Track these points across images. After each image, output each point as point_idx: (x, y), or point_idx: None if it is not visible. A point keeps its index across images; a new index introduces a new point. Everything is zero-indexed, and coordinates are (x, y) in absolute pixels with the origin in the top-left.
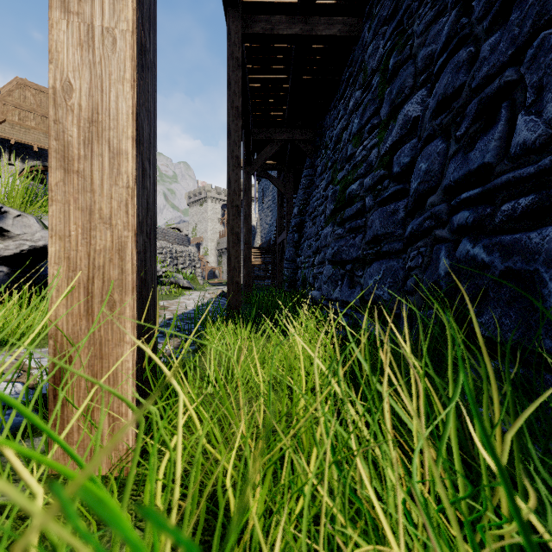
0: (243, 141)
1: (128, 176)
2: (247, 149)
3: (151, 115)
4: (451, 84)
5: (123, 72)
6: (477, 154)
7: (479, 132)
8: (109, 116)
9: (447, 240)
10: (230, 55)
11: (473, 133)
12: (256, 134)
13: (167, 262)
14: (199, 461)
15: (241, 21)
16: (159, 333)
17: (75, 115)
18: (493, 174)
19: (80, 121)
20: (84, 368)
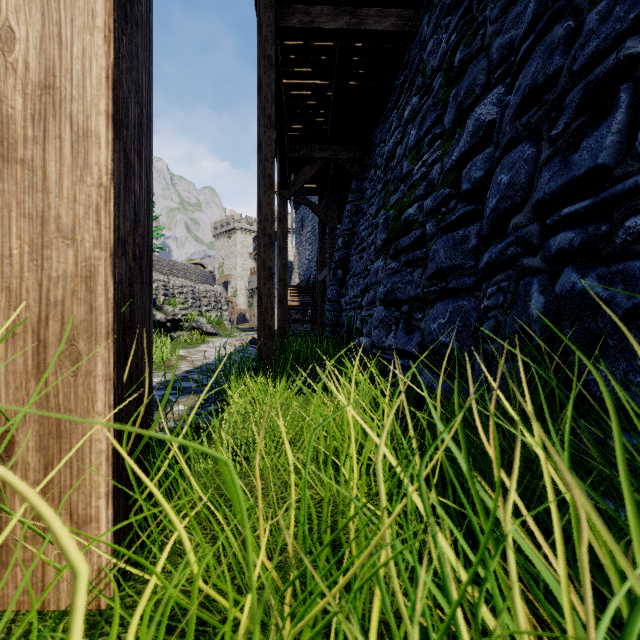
0: (278, 159)
1: (101, 169)
2: (283, 169)
3: (143, 92)
4: (542, 72)
5: (93, 17)
6: (584, 155)
7: (584, 128)
8: (72, 81)
9: (539, 271)
10: (261, 53)
11: (577, 129)
12: (293, 152)
13: (188, 303)
14: (192, 614)
15: (275, 13)
16: (174, 389)
17: (19, 76)
18: (610, 180)
19: (27, 85)
20: (33, 452)
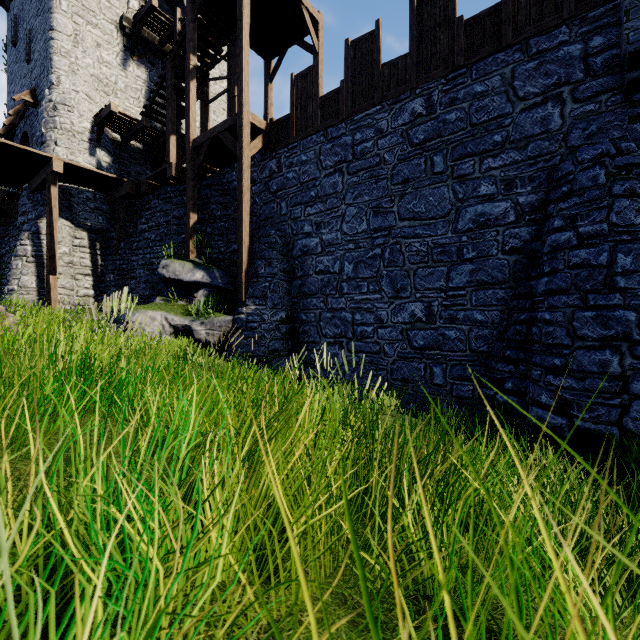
0: None
1: None
2: None
3: None
4: None
5: None
6: None
7: None
8: None
9: None
10: None
11: None
12: None
13: None
14: None
15: None
16: None
17: None
18: None
19: None
20: None
